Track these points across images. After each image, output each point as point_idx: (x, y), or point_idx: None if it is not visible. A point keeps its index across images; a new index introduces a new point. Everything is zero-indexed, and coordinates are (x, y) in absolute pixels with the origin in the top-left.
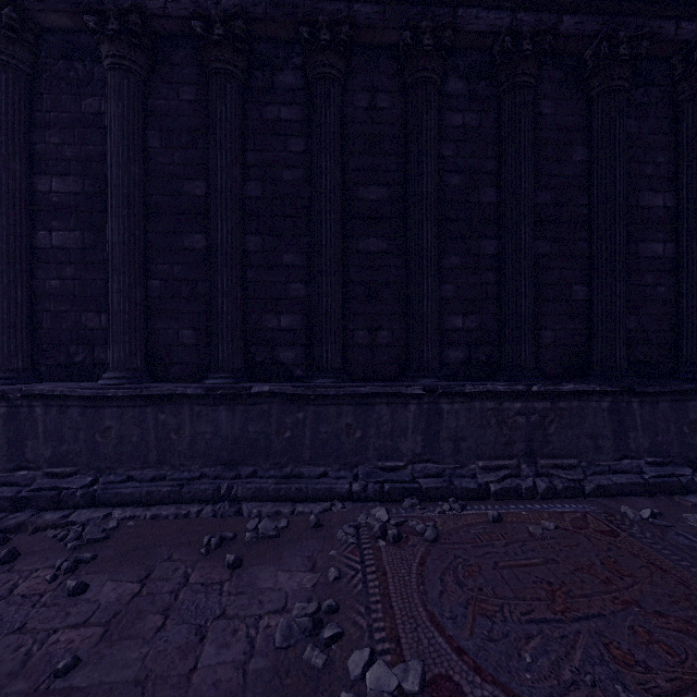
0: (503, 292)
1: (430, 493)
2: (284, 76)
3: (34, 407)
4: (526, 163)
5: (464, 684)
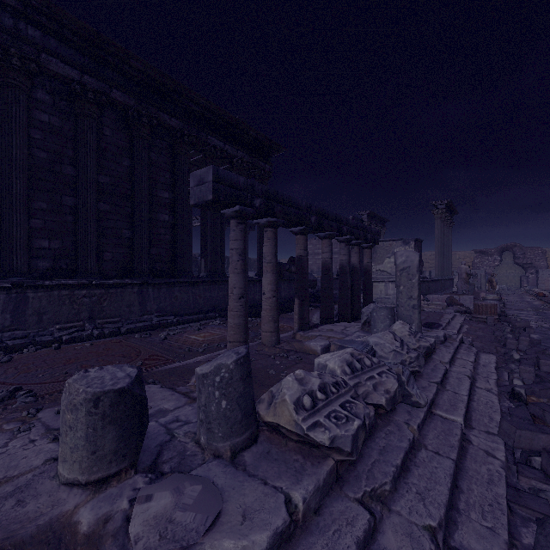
0: (78, 229)
1: (16, 348)
2: None
3: None
4: (91, 159)
5: (2, 389)
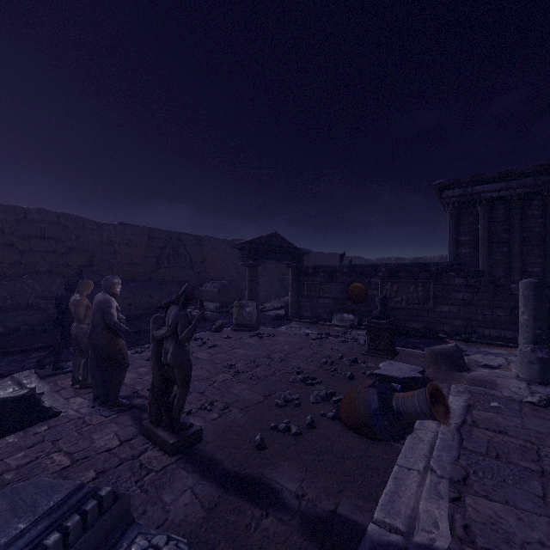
0: None
1: None
2: (535, 202)
3: None
4: None
5: None
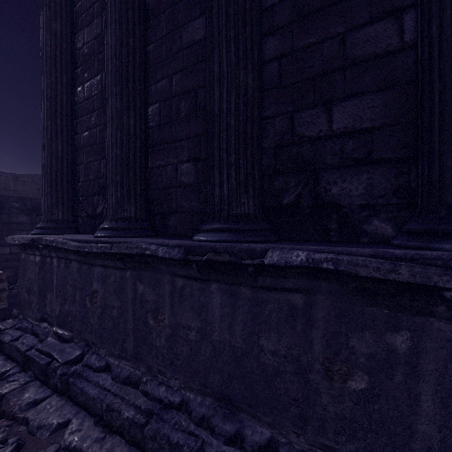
0: None
1: None
2: None
3: (53, 258)
4: None
5: None
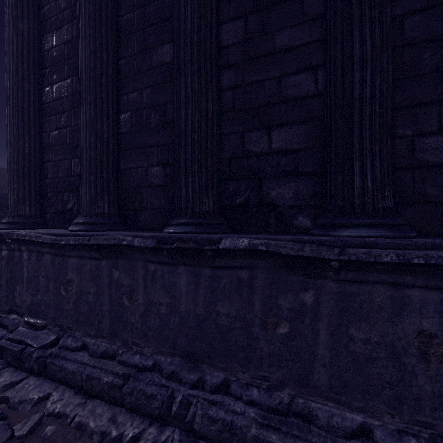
0: None
1: None
2: None
3: (22, 252)
4: None
5: None
